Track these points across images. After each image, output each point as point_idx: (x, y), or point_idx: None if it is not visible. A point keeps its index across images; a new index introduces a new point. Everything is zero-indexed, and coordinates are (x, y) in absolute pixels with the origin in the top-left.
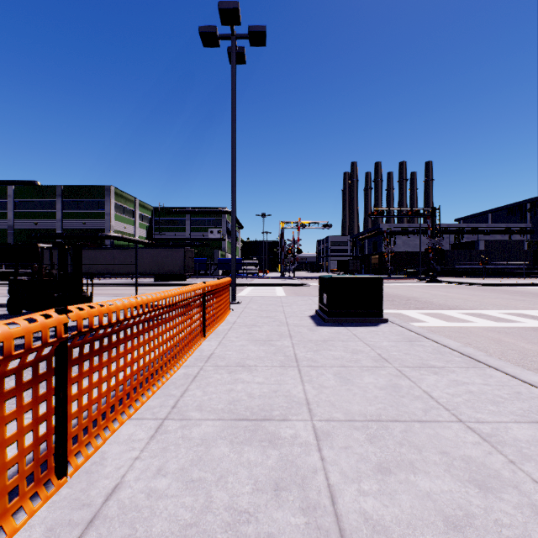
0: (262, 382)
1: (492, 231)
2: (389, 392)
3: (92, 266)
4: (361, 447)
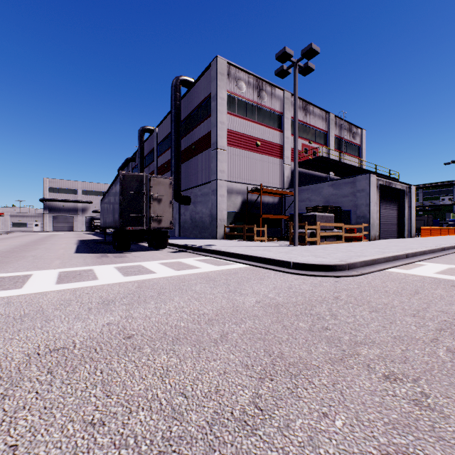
0: None
1: None
2: None
3: None
4: None
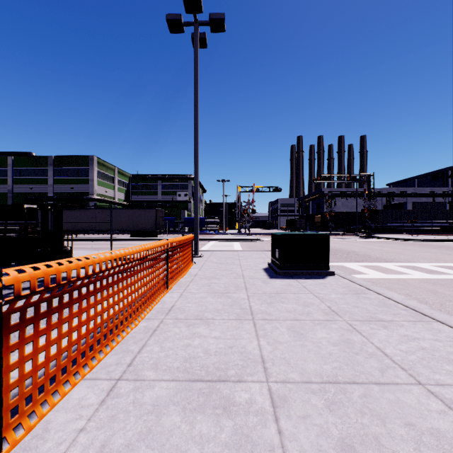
0: (219, 336)
1: (418, 194)
2: (343, 349)
3: (78, 224)
4: (320, 417)
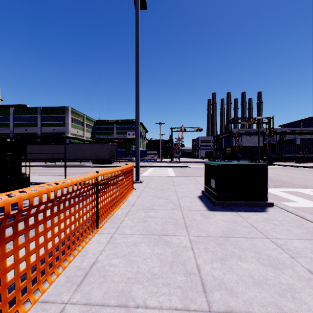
0: None
1: (304, 132)
2: None
3: (55, 154)
4: None
